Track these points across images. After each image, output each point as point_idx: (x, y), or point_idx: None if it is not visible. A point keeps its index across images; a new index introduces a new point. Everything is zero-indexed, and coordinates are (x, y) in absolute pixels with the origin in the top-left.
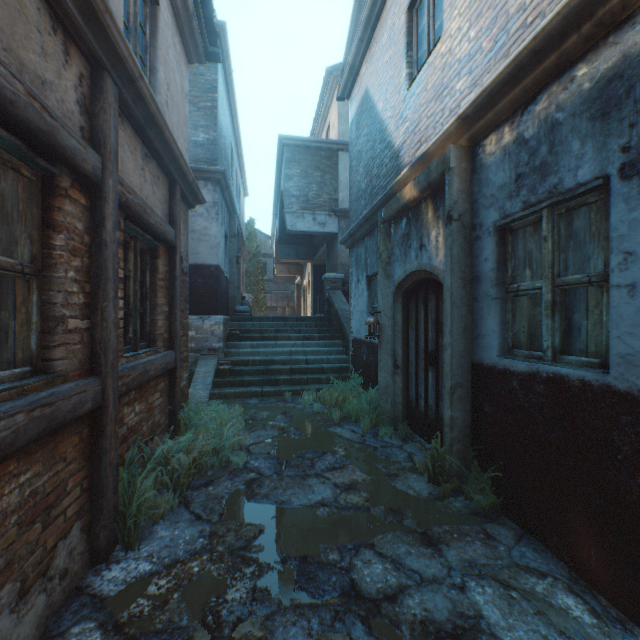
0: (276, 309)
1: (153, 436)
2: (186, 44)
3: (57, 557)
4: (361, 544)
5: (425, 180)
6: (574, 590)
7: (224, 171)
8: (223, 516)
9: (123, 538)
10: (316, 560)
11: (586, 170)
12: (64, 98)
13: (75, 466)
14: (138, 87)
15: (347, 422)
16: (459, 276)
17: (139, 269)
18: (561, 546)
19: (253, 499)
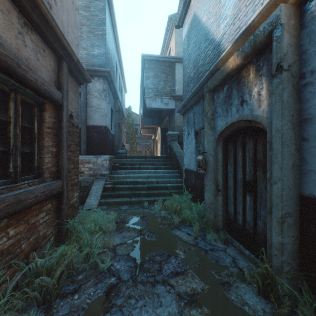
0: (142, 152)
1: (36, 248)
2: None
3: None
4: None
5: (249, 47)
6: None
7: (109, 71)
8: None
9: None
10: None
11: None
12: None
13: None
14: None
15: (183, 225)
16: (288, 119)
17: (20, 116)
18: None
19: (108, 313)
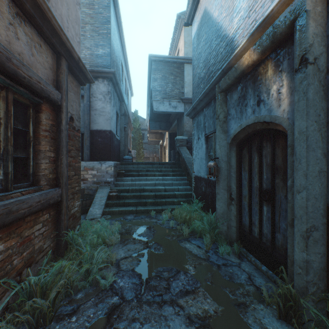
0: (149, 158)
1: (31, 263)
2: None
3: None
4: None
5: (268, 39)
6: None
7: (114, 72)
8: None
9: None
10: None
11: None
12: None
13: None
14: None
15: (193, 237)
16: (314, 119)
17: (12, 117)
18: None
19: None
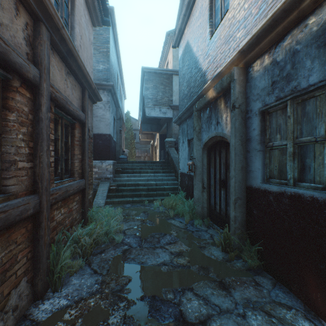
0: (141, 157)
1: (72, 226)
2: (91, 15)
3: (10, 299)
4: (185, 288)
5: (220, 87)
6: (308, 317)
7: (113, 85)
8: (109, 271)
9: (52, 285)
10: (160, 298)
11: (314, 77)
12: (15, 35)
13: (23, 246)
14: (61, 33)
15: (177, 217)
16: (239, 138)
17: (64, 135)
18: (299, 290)
19: (126, 261)
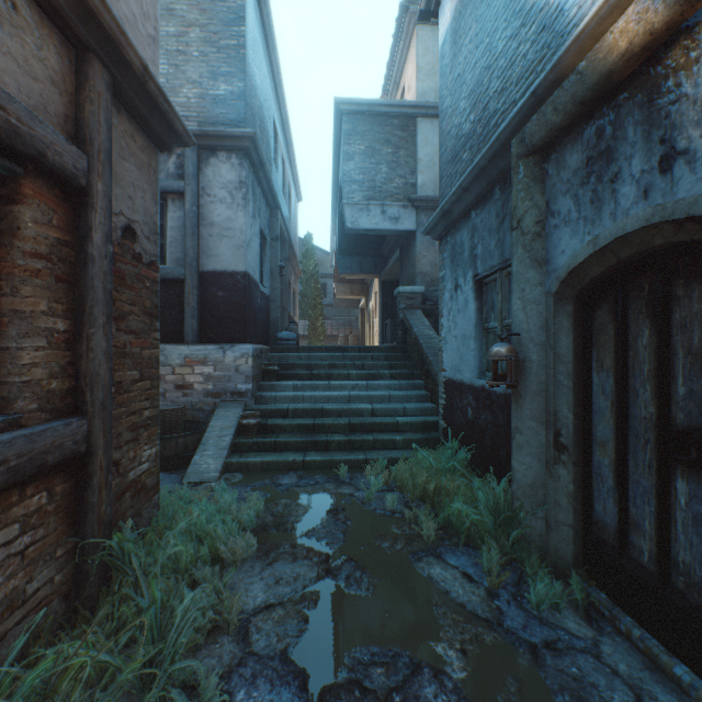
0: (337, 338)
1: None
2: None
3: None
4: None
5: None
6: None
7: (253, 135)
8: None
9: None
10: None
11: None
12: None
13: None
14: None
15: (450, 545)
16: None
17: None
18: None
19: None
